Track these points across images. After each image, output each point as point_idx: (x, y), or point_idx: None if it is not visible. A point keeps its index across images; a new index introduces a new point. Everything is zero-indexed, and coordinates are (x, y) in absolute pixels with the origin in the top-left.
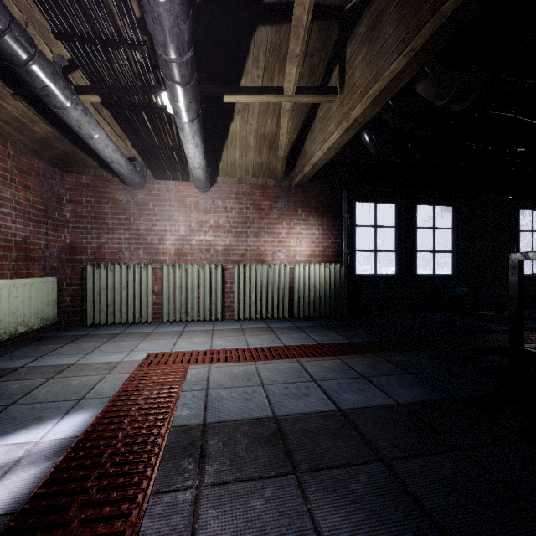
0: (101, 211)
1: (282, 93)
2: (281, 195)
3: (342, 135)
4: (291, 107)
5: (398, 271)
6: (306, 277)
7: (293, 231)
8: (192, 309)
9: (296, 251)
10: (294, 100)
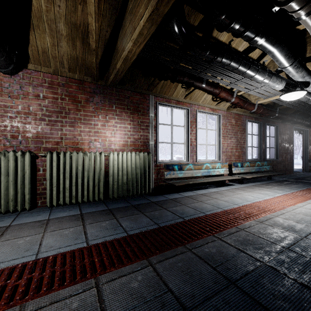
0: None
1: None
2: (97, 91)
3: (153, 13)
4: None
5: (186, 158)
6: (119, 163)
7: (108, 124)
8: None
9: (111, 141)
10: None
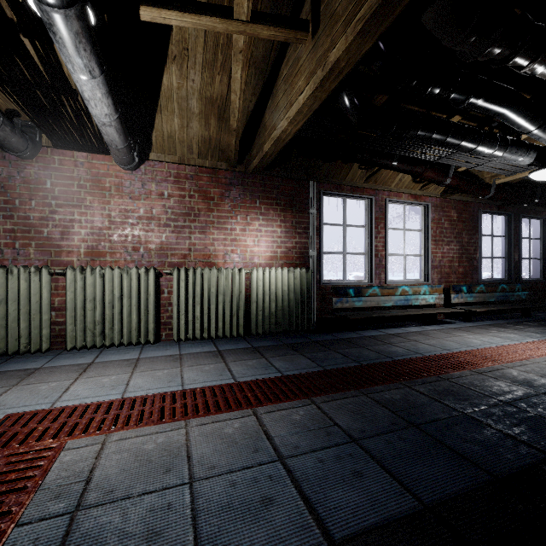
0: None
1: (232, 16)
2: (235, 182)
3: (316, 91)
4: (245, 45)
5: (368, 277)
6: (265, 284)
7: (250, 227)
8: (111, 329)
9: (254, 252)
10: (249, 32)
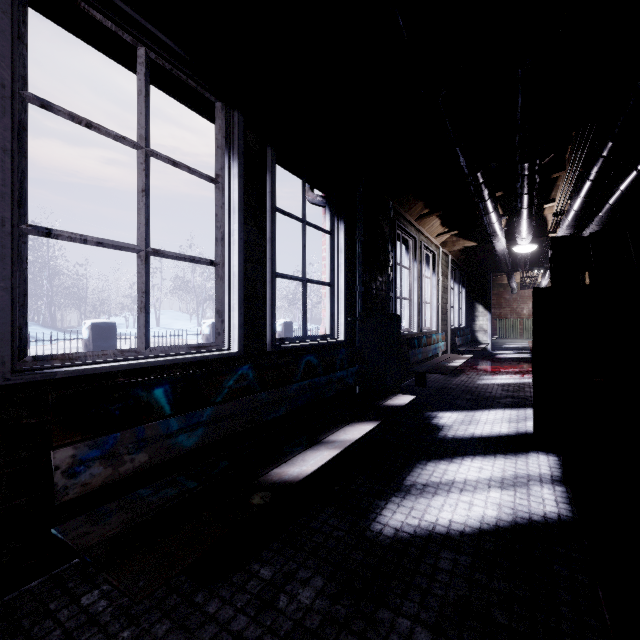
0: (500, 302)
1: None
2: None
3: None
4: None
5: None
6: None
7: None
8: None
9: None
10: None
